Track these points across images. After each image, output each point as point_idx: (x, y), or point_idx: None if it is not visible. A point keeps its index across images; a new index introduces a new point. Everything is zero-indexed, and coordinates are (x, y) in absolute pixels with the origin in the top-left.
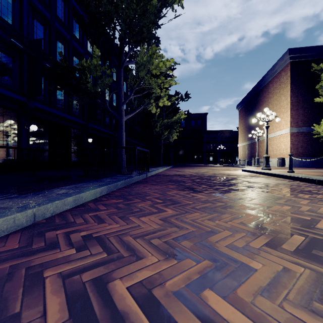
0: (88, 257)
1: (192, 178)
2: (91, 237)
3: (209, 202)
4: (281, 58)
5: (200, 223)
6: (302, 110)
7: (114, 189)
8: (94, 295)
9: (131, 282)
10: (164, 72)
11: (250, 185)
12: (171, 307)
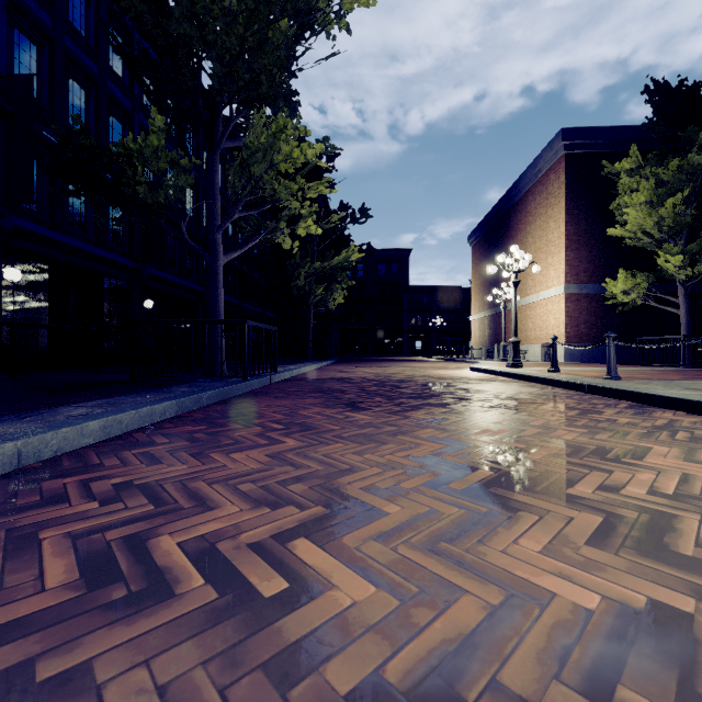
0: (121, 511)
1: (363, 385)
2: (130, 486)
3: (372, 426)
4: (549, 145)
5: (336, 459)
6: (587, 251)
7: (194, 407)
8: (124, 554)
9: (187, 537)
10: (306, 168)
11: (466, 396)
12: (239, 559)
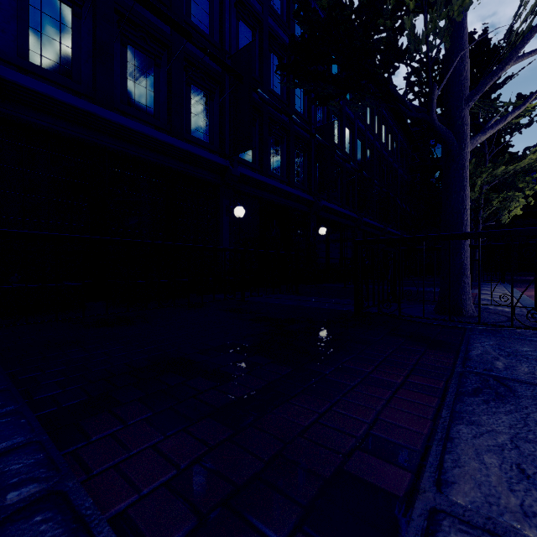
0: None
1: None
2: None
3: None
4: None
5: None
6: None
7: None
8: None
9: None
10: None
11: None
12: None
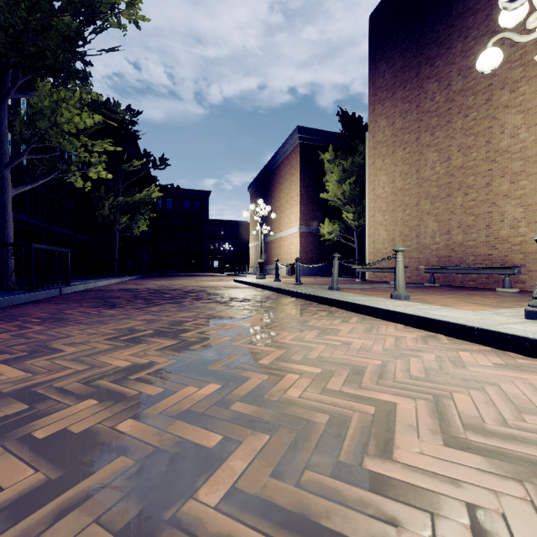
0: None
1: (140, 293)
2: None
3: (112, 316)
4: (291, 135)
5: (63, 333)
6: (312, 206)
7: None
8: None
9: None
10: (93, 128)
11: (203, 297)
12: None
